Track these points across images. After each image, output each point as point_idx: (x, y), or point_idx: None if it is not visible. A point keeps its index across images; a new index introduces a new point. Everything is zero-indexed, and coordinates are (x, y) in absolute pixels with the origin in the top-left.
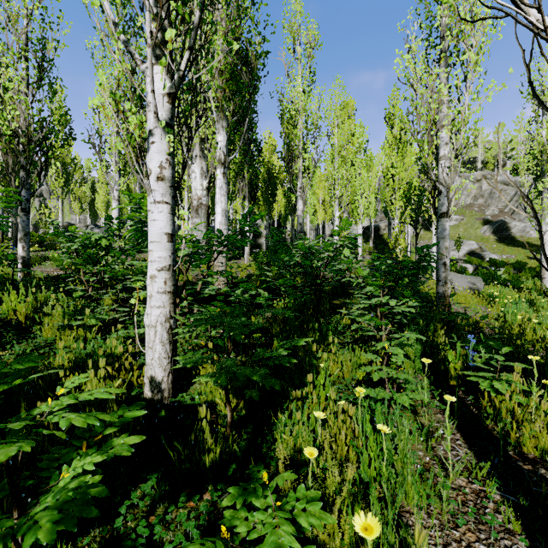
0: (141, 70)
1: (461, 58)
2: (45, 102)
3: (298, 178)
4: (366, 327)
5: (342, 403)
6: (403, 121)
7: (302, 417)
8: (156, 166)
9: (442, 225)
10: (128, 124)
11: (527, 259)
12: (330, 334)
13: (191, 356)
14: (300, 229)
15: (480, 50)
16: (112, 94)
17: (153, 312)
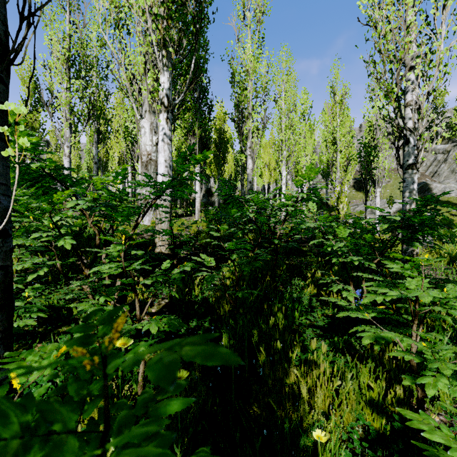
0: None
1: None
2: None
3: (248, 138)
4: None
5: None
6: (367, 61)
7: None
8: None
9: (409, 178)
10: None
11: (451, 215)
12: (298, 314)
13: None
14: (250, 186)
15: None
16: None
17: None
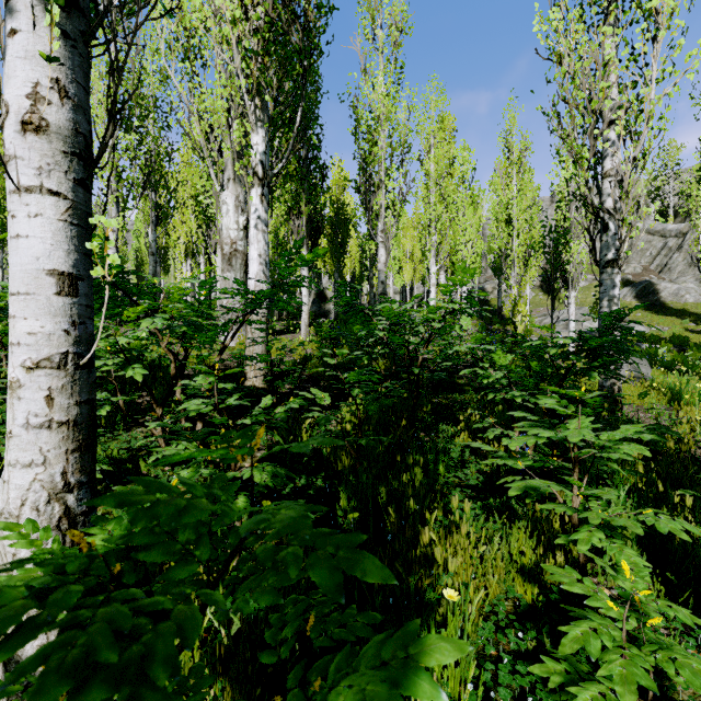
0: None
1: (648, 5)
2: None
3: (379, 217)
4: None
5: None
6: (548, 114)
7: None
8: (20, 94)
9: (609, 280)
10: None
11: (686, 331)
12: (443, 470)
13: None
14: (382, 289)
15: None
16: None
17: (14, 477)
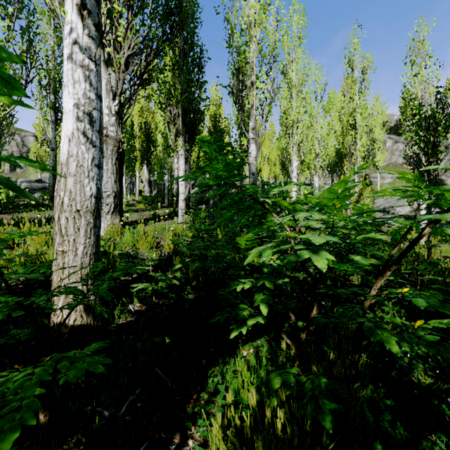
0: None
1: None
2: None
3: (250, 116)
4: None
5: None
6: None
7: None
8: None
9: None
10: None
11: None
12: None
13: None
14: (253, 180)
15: None
16: None
17: None
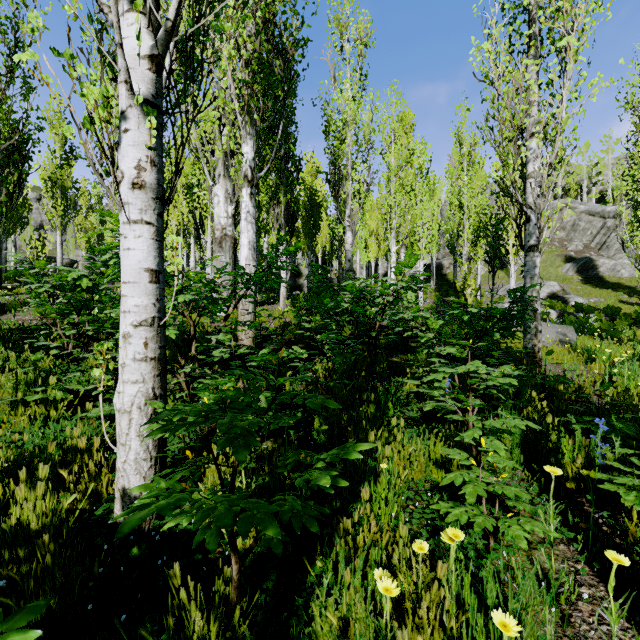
0: (110, 22)
1: (558, 44)
2: (20, 101)
3: (346, 204)
4: (437, 396)
5: (422, 547)
6: (481, 127)
7: (356, 573)
8: (131, 166)
9: (531, 261)
10: (84, 99)
11: (620, 303)
12: (391, 407)
13: (160, 485)
14: (349, 266)
15: (582, 34)
16: (57, 50)
17: (127, 389)
